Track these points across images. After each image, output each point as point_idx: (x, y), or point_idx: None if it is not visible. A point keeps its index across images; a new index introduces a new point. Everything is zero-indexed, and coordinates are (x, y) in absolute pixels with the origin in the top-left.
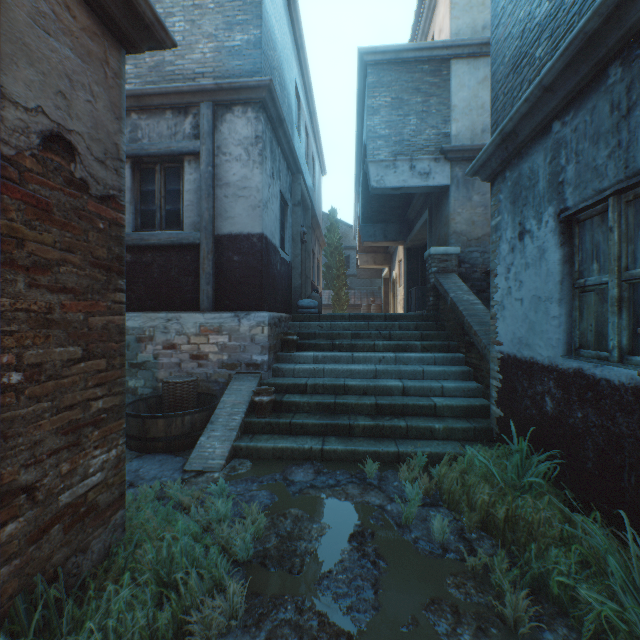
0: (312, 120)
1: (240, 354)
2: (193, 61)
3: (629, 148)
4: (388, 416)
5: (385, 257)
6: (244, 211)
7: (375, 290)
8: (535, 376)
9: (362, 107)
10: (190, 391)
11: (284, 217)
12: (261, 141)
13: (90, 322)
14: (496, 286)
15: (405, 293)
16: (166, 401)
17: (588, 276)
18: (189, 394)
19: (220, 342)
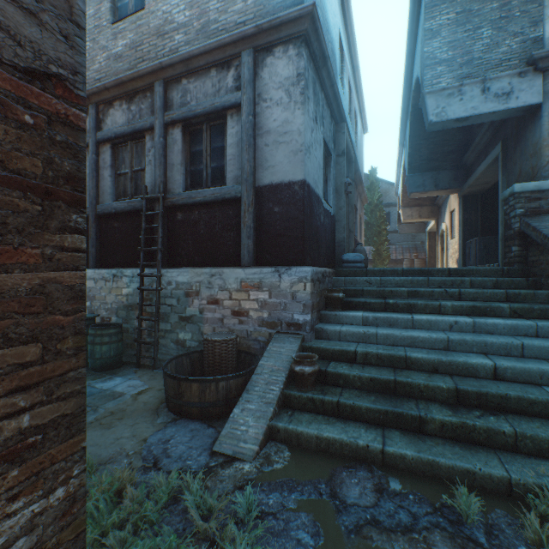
0: (354, 75)
1: (280, 312)
2: (235, 13)
3: None
4: (476, 409)
5: (431, 210)
6: (285, 158)
7: (418, 245)
8: None
9: (413, 41)
10: (228, 350)
11: (327, 168)
12: (303, 78)
13: None
14: None
15: (460, 245)
16: (206, 359)
17: None
18: (227, 353)
19: (260, 299)
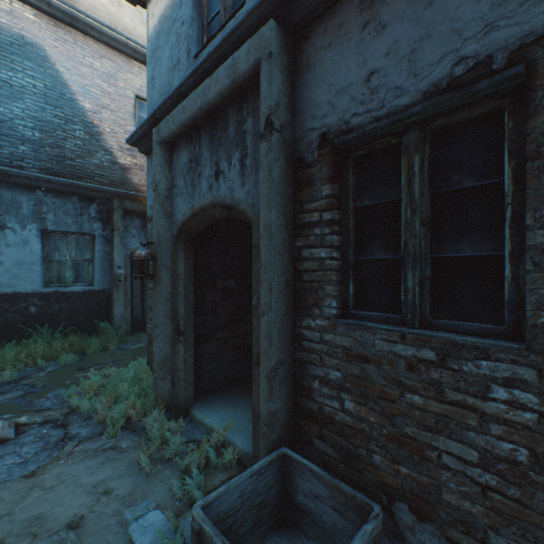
0: None
1: None
2: None
3: (82, 225)
4: None
5: None
6: None
7: None
8: (20, 300)
9: None
10: None
11: None
12: None
13: None
14: None
15: None
16: None
17: (54, 257)
18: None
19: None
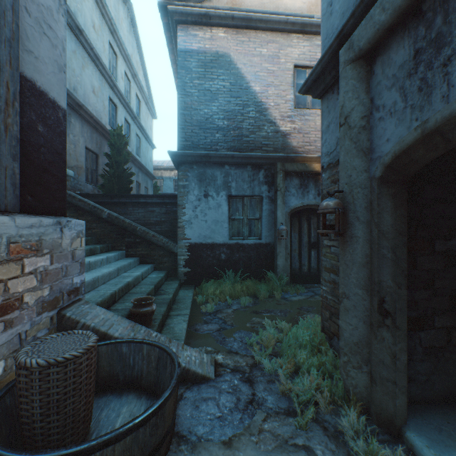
0: None
1: (63, 280)
2: None
3: (253, 189)
4: (160, 291)
5: None
6: (50, 62)
7: None
8: (216, 248)
9: None
10: None
11: None
12: None
13: None
14: (185, 213)
15: None
16: (83, 391)
17: (235, 216)
18: None
19: (41, 268)
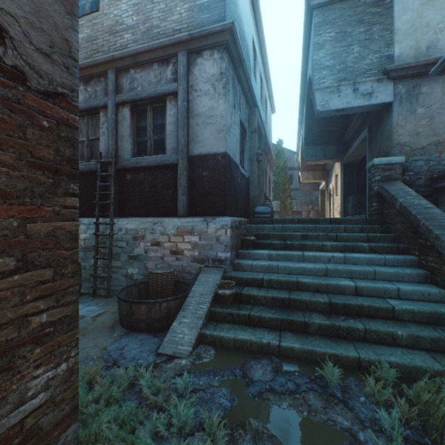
0: (265, 69)
1: (208, 251)
2: (173, 22)
3: None
4: (342, 315)
5: (322, 173)
6: (211, 135)
7: (313, 200)
8: None
9: (307, 49)
10: (168, 280)
11: (243, 142)
12: (224, 76)
13: (28, 229)
14: None
15: (342, 201)
16: (150, 287)
17: None
18: (167, 283)
19: (192, 241)
